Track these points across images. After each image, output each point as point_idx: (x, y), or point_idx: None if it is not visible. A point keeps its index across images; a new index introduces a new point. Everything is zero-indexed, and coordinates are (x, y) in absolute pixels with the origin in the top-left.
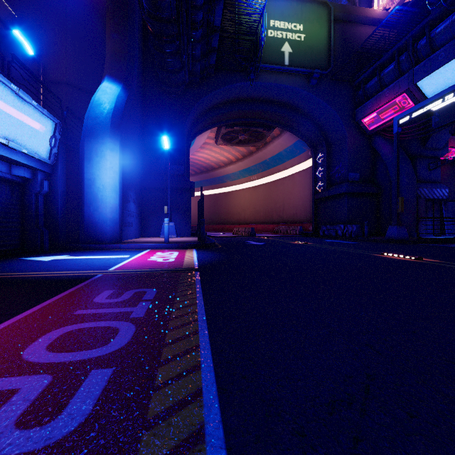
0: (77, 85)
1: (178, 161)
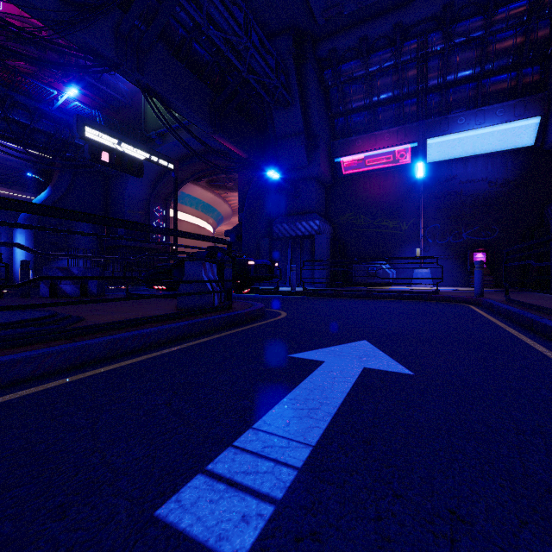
0: None
1: None
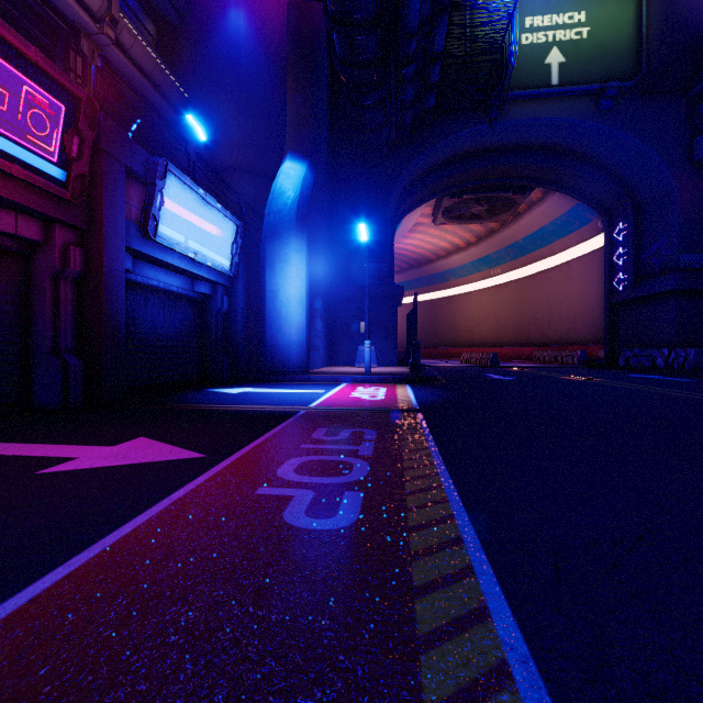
0: (252, 169)
1: (379, 256)
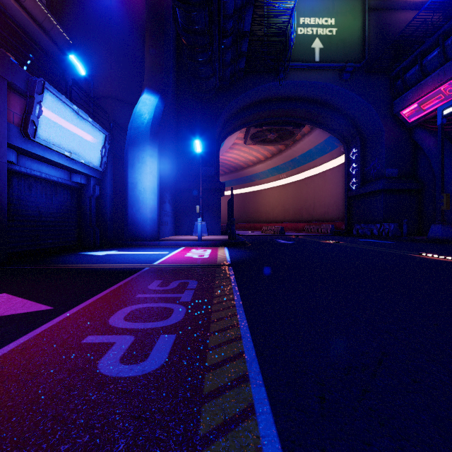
0: (120, 98)
1: (209, 162)
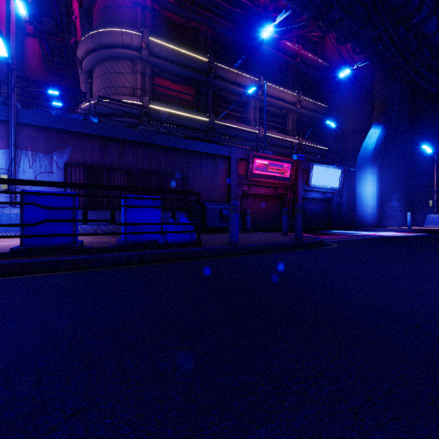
0: (359, 129)
1: None
